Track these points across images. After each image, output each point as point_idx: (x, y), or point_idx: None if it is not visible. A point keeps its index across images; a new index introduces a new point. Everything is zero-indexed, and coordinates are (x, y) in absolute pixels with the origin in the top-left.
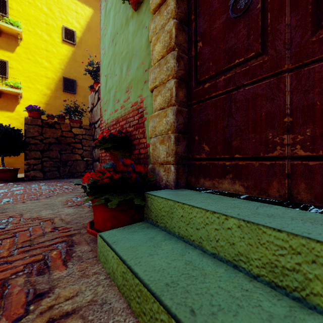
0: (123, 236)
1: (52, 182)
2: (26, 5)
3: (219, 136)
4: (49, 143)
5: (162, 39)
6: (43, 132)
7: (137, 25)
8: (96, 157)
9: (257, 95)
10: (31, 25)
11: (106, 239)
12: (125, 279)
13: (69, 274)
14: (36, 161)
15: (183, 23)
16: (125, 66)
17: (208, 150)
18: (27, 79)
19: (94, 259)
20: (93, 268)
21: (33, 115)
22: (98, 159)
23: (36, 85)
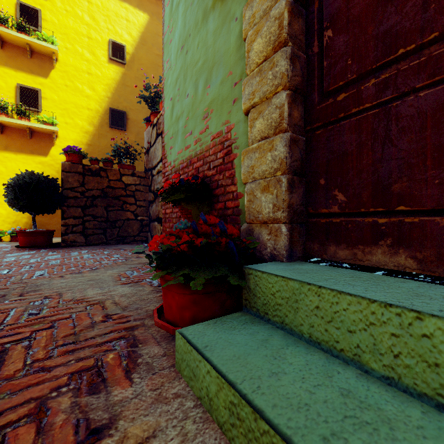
0: (217, 336)
1: (97, 250)
2: (63, 15)
3: (365, 176)
4: (92, 197)
5: (265, 31)
6: (85, 182)
7: (221, 18)
8: (153, 216)
9: (443, 104)
10: (69, 41)
11: (192, 341)
12: (236, 415)
13: (137, 394)
14: (75, 220)
15: (300, 4)
16: (202, 82)
17: (344, 200)
18: (64, 112)
19: (171, 369)
20: (172, 386)
21: (72, 160)
22: (156, 218)
23: (75, 119)
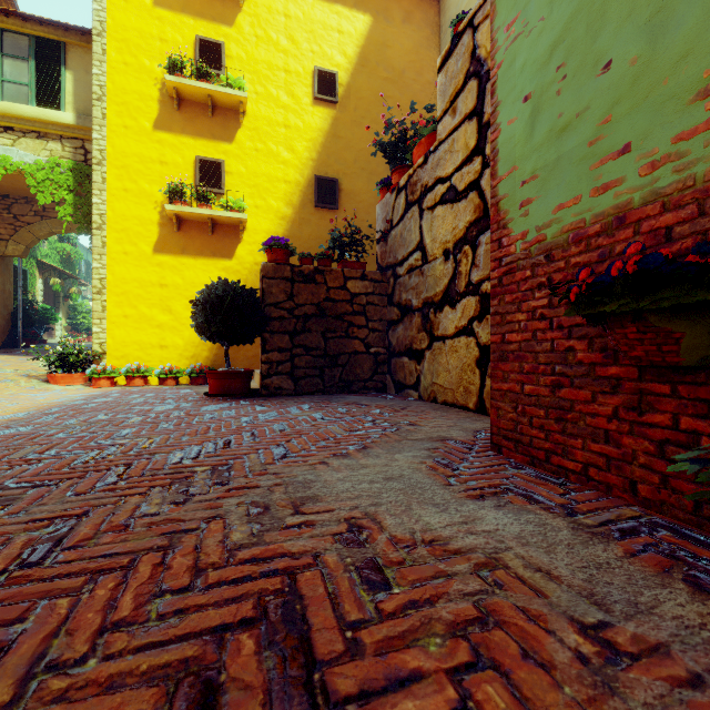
0: None
1: (321, 404)
2: (252, 44)
3: None
4: (304, 316)
5: None
6: (294, 294)
7: None
8: (399, 346)
9: None
10: (259, 82)
11: None
12: None
13: None
14: (281, 355)
15: None
16: (690, 6)
17: None
18: (253, 191)
19: None
20: None
21: (276, 259)
22: (406, 351)
23: (268, 200)
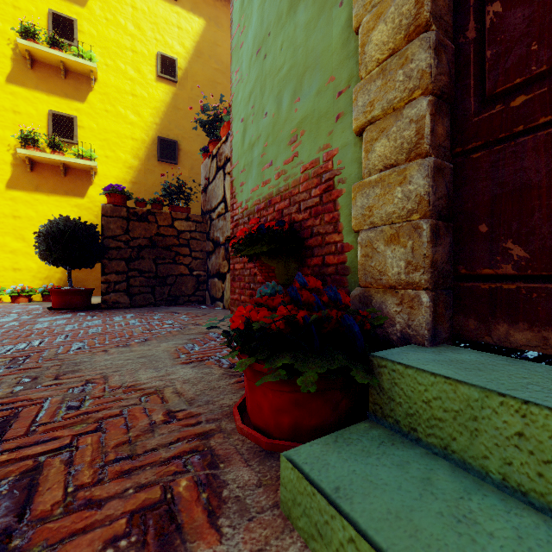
0: (347, 467)
1: (144, 313)
2: (103, 25)
3: None
4: (138, 247)
5: (392, 12)
6: (130, 229)
7: (317, 5)
8: (213, 270)
9: None
10: (109, 57)
11: (312, 477)
12: None
13: None
14: (118, 276)
15: None
16: (287, 94)
17: (525, 257)
18: (103, 144)
19: (274, 512)
20: (282, 546)
21: (114, 201)
22: (216, 274)
23: (117, 152)
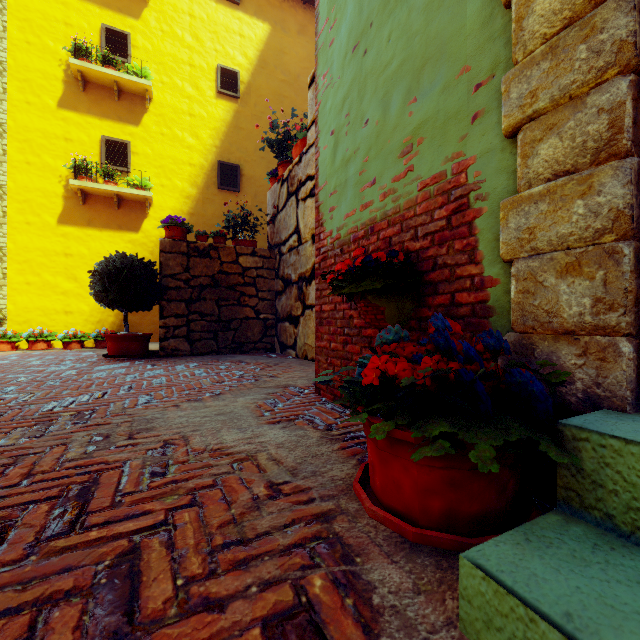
0: (565, 582)
1: (208, 362)
2: (158, 37)
3: None
4: (199, 286)
5: None
6: (190, 267)
7: None
8: (283, 313)
9: None
10: (165, 73)
11: (522, 594)
12: None
13: None
14: (178, 320)
15: None
16: (398, 95)
17: None
18: (159, 171)
19: (451, 633)
20: None
21: (173, 235)
22: (287, 317)
23: (173, 180)
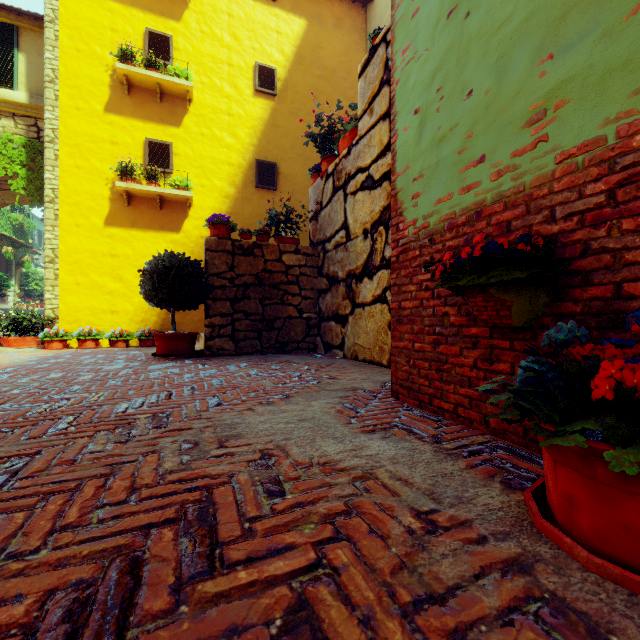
0: None
1: (257, 362)
2: (198, 39)
3: None
4: (244, 285)
5: None
6: (235, 265)
7: None
8: (327, 312)
9: None
10: (205, 74)
11: None
12: None
13: None
14: (223, 319)
15: None
16: (521, 56)
17: None
18: (199, 171)
19: None
20: None
21: (218, 234)
22: (333, 316)
23: (212, 180)
